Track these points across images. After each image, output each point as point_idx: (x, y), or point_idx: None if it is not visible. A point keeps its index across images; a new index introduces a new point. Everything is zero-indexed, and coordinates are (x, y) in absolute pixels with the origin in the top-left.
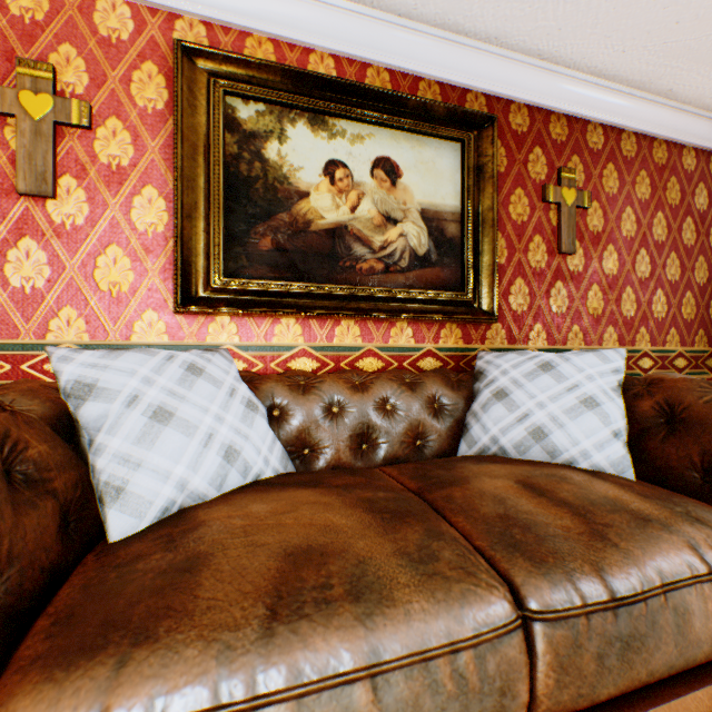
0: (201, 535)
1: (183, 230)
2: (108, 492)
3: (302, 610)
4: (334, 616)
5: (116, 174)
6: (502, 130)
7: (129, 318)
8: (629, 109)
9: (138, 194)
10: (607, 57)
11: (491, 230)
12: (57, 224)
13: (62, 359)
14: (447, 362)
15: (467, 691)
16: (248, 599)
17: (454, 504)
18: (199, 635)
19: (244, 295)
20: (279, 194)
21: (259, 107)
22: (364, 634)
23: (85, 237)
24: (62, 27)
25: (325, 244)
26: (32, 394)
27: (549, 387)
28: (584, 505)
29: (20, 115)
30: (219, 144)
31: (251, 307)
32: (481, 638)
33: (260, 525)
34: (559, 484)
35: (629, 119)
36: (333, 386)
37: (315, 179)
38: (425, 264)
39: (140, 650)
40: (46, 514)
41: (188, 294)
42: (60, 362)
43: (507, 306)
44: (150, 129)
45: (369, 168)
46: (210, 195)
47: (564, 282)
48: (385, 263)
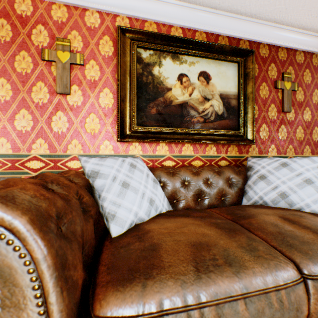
0: (151, 235)
1: (120, 106)
2: (109, 216)
3: (208, 268)
4: (223, 272)
5: (93, 83)
6: (256, 56)
7: (98, 144)
8: (316, 43)
9: (102, 91)
10: (308, 20)
11: (251, 102)
12: (70, 105)
13: (85, 161)
14: (231, 162)
15: (283, 308)
16: (184, 262)
17: (253, 226)
18: (170, 276)
19: (144, 133)
20: (159, 89)
21: (150, 52)
22: (237, 280)
23: (81, 110)
24: (73, 23)
25: (178, 110)
26: (77, 176)
27: (286, 174)
28: (317, 228)
29: (57, 61)
30: (135, 69)
31: (148, 138)
32: (287, 285)
33: (174, 232)
34: (300, 218)
35: (316, 48)
36: (184, 173)
37: (174, 82)
38: (221, 118)
39: (149, 281)
40: (91, 224)
41: (122, 133)
42: (84, 162)
43: (258, 137)
44: (106, 64)
45: (197, 76)
46: (131, 91)
47: (285, 125)
48: (204, 118)
